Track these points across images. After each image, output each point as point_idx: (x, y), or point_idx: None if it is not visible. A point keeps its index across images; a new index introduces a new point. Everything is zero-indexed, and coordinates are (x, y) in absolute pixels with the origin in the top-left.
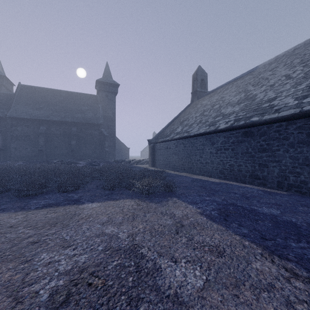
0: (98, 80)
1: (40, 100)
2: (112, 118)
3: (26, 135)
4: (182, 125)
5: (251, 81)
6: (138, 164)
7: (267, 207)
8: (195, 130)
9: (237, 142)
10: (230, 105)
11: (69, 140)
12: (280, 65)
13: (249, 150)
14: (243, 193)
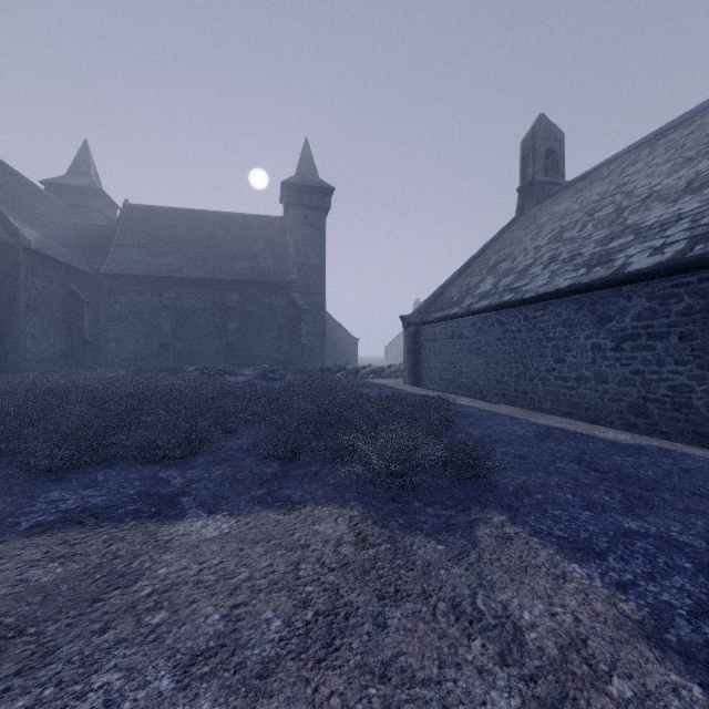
0: (286, 181)
1: (166, 236)
2: (317, 270)
3: (137, 312)
4: (496, 273)
5: None
6: (378, 377)
7: None
8: (541, 283)
9: (706, 312)
10: (660, 199)
11: (224, 322)
12: None
13: None
14: None
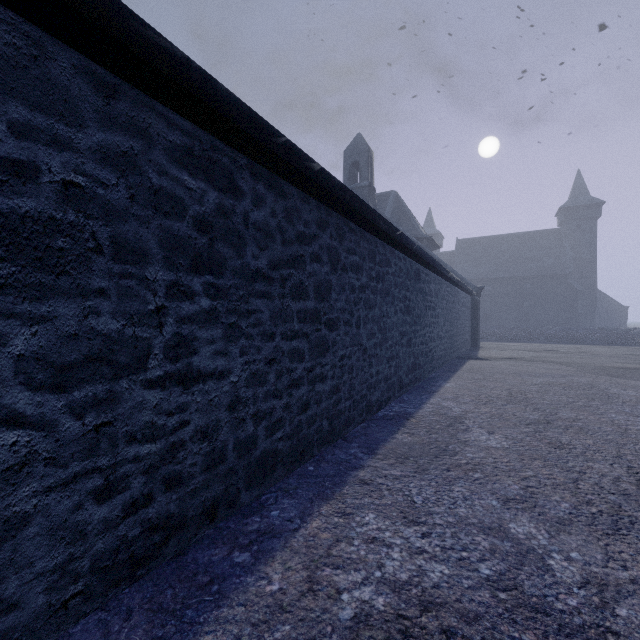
0: (563, 206)
1: (481, 255)
2: (588, 261)
3: None
4: None
5: None
6: None
7: None
8: None
9: None
10: None
11: (520, 301)
12: None
13: None
14: None
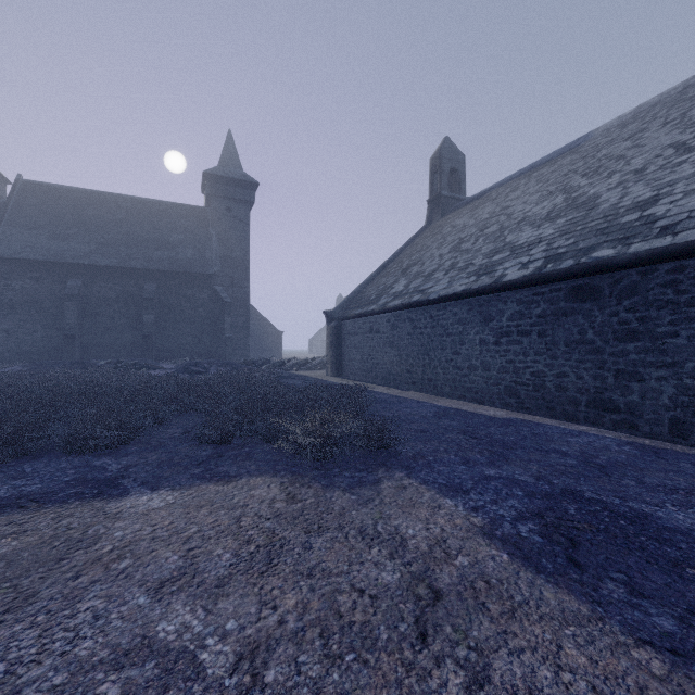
0: (208, 171)
1: (70, 219)
2: (241, 263)
3: (34, 300)
4: (408, 275)
5: (577, 166)
6: (303, 369)
7: (678, 503)
8: (442, 286)
9: (554, 315)
10: (529, 223)
11: (140, 313)
12: (652, 124)
13: (587, 335)
14: (584, 451)
